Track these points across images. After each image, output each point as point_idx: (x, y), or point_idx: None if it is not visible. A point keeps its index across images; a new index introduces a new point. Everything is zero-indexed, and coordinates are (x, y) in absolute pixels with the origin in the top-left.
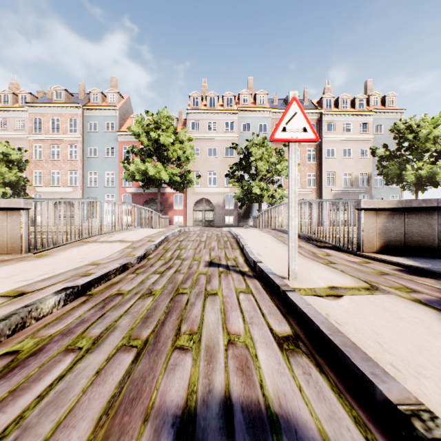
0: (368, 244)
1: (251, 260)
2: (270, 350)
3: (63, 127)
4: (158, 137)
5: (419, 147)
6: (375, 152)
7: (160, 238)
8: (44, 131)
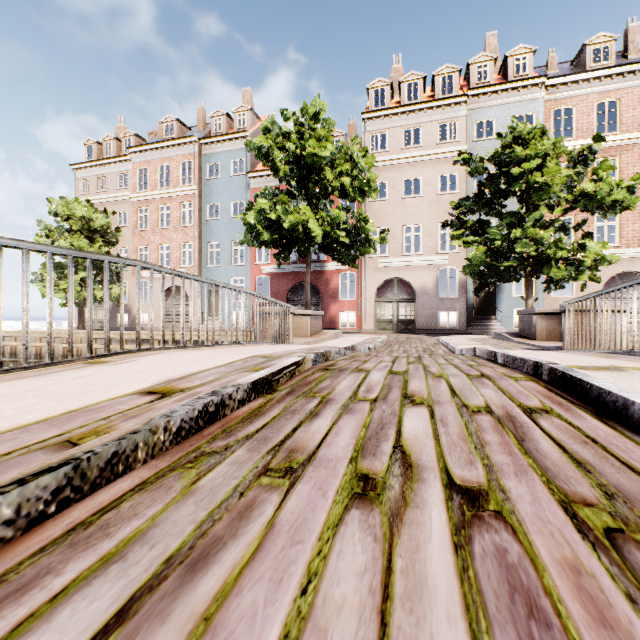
0: None
1: None
2: None
3: (173, 177)
4: (302, 152)
5: None
6: None
7: None
8: (150, 187)
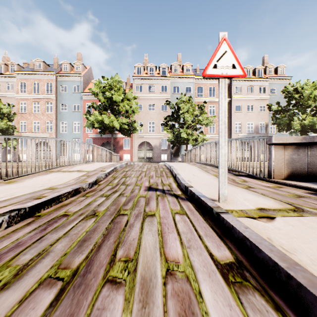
0: (278, 172)
1: (182, 186)
2: (215, 284)
3: (41, 89)
4: (112, 96)
5: (303, 104)
6: (271, 108)
7: (110, 169)
8: (28, 92)
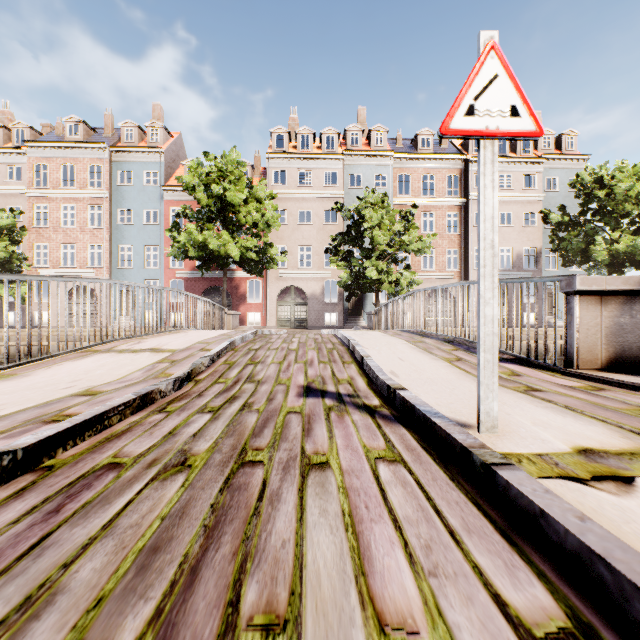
0: (588, 354)
1: (381, 384)
2: None
3: (80, 179)
4: (224, 192)
5: (615, 210)
6: (548, 217)
7: (220, 345)
8: (51, 185)
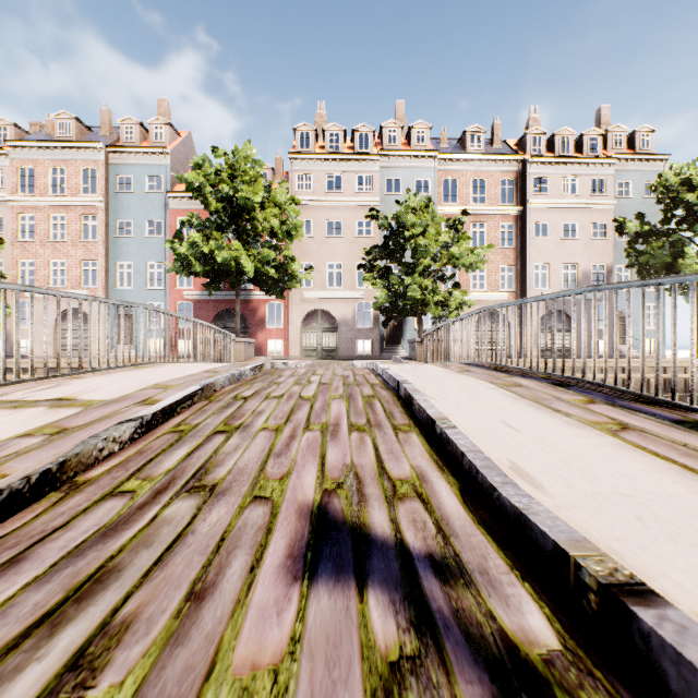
0: None
1: (512, 519)
2: None
3: (71, 184)
4: (235, 193)
5: None
6: (624, 227)
7: (180, 393)
8: (38, 191)
